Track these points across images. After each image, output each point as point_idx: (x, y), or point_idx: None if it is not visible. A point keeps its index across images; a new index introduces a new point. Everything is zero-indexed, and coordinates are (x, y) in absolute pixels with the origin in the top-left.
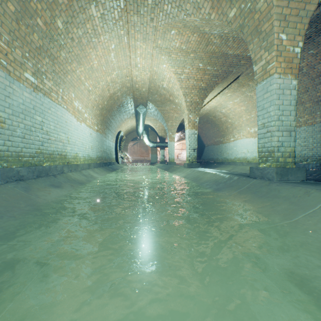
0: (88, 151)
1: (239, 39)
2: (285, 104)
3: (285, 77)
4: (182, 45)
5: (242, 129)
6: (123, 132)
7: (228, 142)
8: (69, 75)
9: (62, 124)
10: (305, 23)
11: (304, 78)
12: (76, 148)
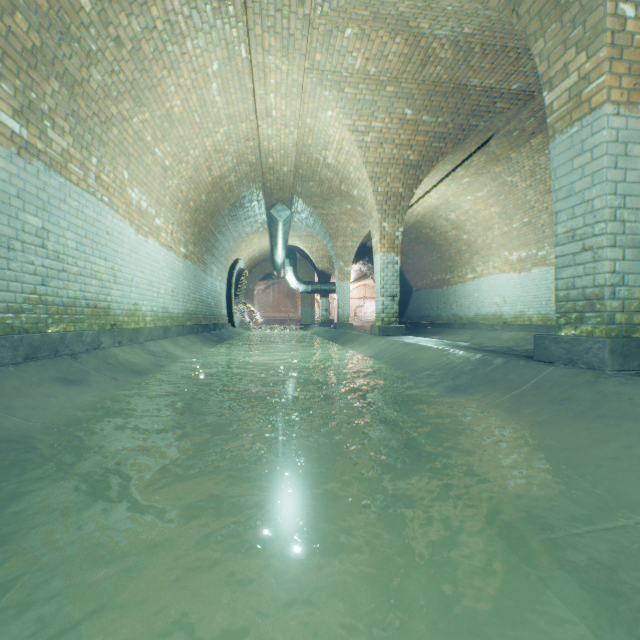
0: (164, 300)
1: (496, 51)
2: (629, 180)
3: (631, 113)
4: (369, 64)
5: (492, 255)
6: (244, 262)
7: (461, 281)
8: (116, 128)
9: (99, 238)
10: None
11: None
12: (135, 293)
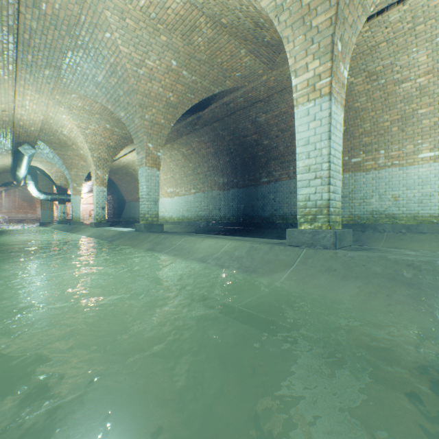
0: None
1: None
2: (152, 185)
3: (153, 169)
4: (86, 106)
5: (161, 188)
6: None
7: None
8: None
9: None
10: (163, 140)
11: (197, 156)
12: None
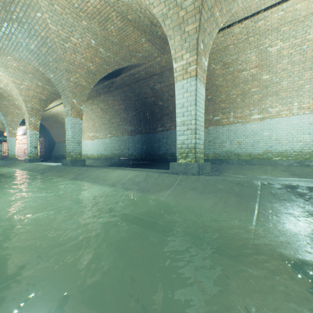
0: None
1: None
2: (76, 131)
3: (77, 119)
4: (20, 67)
5: (85, 133)
6: None
7: None
8: None
9: None
10: (85, 97)
11: (112, 110)
12: None
